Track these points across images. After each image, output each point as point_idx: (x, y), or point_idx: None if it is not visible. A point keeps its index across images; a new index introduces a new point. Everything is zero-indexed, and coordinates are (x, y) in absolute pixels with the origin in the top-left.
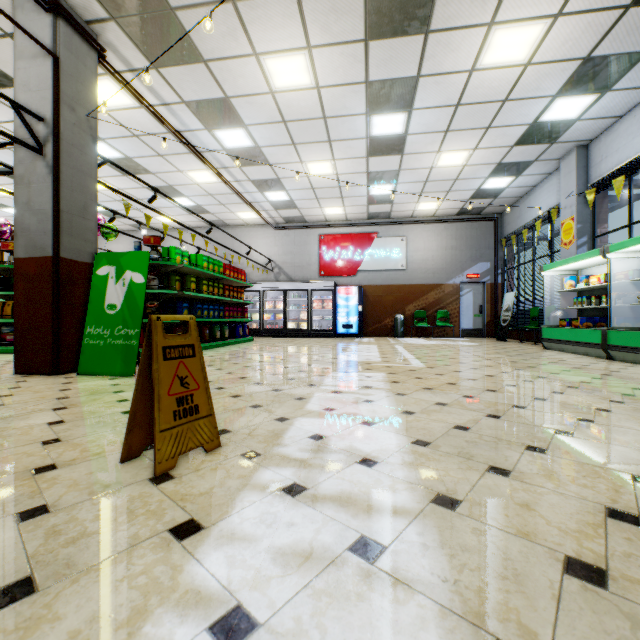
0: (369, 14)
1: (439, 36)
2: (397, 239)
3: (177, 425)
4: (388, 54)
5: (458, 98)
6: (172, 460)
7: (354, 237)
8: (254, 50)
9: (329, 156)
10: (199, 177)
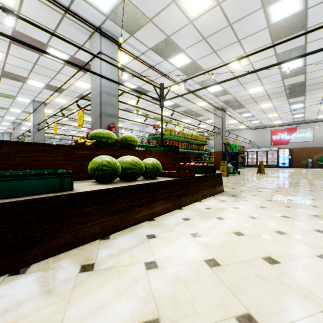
0: (287, 97)
1: (308, 95)
2: (308, 129)
3: (262, 171)
4: (294, 99)
5: (321, 99)
6: (262, 173)
7: (287, 130)
8: (258, 105)
9: (276, 113)
10: (231, 122)
